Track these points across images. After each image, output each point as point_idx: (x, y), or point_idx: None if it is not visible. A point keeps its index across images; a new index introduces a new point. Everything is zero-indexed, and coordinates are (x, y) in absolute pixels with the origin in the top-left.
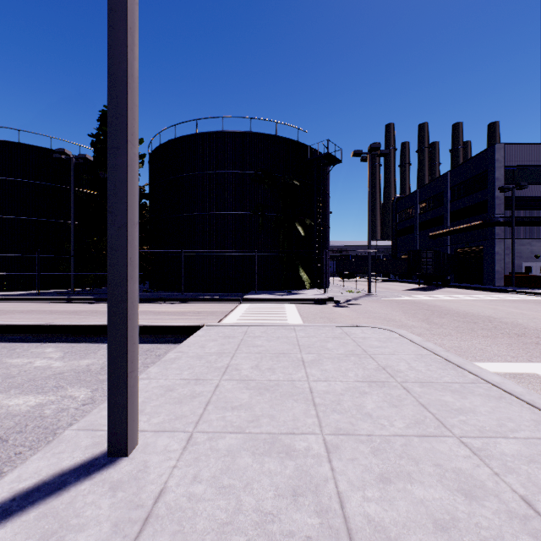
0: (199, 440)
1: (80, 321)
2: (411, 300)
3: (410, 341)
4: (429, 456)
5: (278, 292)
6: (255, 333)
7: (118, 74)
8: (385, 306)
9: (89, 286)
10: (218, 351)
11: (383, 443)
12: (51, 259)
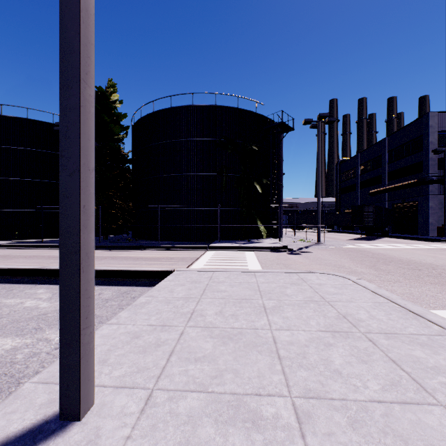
0: (159, 401)
1: None
2: (356, 248)
3: (364, 287)
4: (419, 433)
5: (239, 241)
6: (219, 278)
7: (70, 7)
8: (333, 254)
9: None
10: (185, 295)
11: (360, 411)
12: (53, 213)
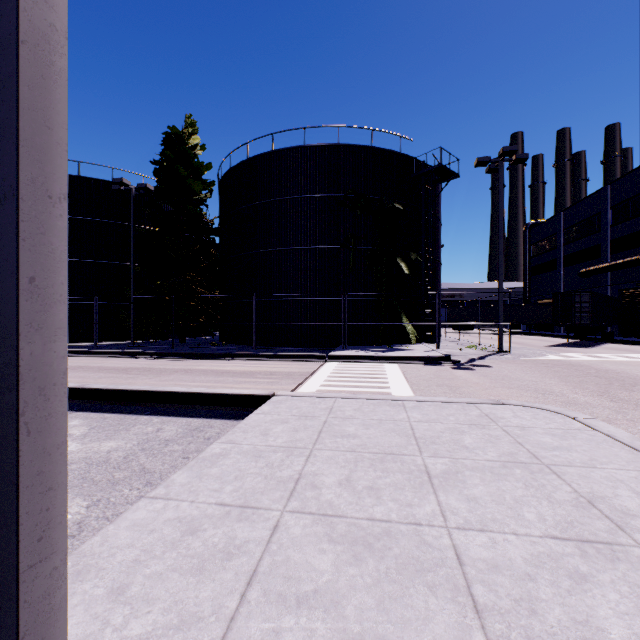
0: None
1: (125, 382)
2: (564, 361)
3: (609, 437)
4: None
5: (374, 348)
6: (345, 411)
7: None
8: (528, 369)
9: (152, 337)
10: (287, 443)
11: None
12: (113, 306)
